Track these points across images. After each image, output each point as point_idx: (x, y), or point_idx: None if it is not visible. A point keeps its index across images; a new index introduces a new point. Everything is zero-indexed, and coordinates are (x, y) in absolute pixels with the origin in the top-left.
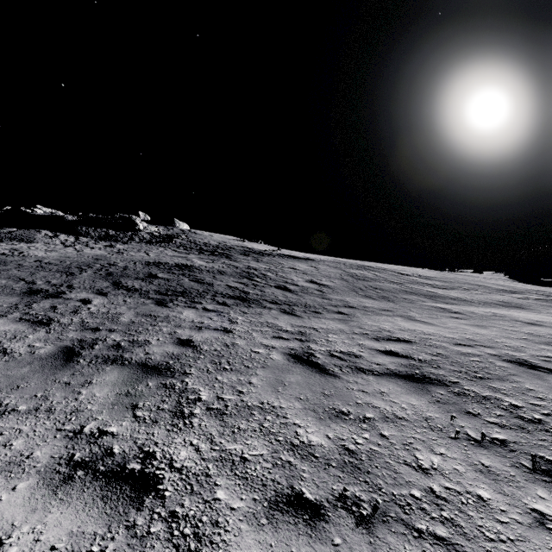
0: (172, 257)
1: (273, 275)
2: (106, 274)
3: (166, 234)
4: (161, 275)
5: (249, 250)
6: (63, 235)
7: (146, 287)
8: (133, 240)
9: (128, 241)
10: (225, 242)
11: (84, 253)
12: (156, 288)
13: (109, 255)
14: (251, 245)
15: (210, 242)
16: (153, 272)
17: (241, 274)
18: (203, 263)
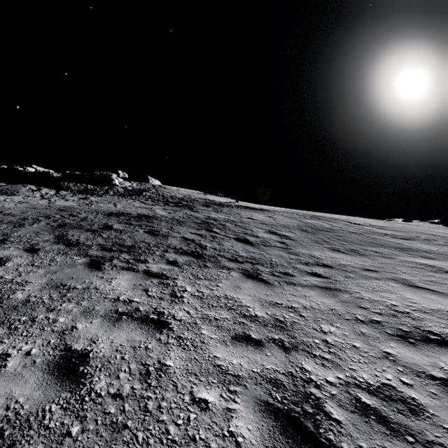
0: (137, 208)
1: (232, 225)
2: (58, 225)
3: (138, 188)
4: (116, 226)
5: (210, 202)
6: (46, 189)
7: (91, 241)
8: (107, 193)
9: (103, 194)
10: (190, 195)
11: (54, 204)
12: (102, 242)
13: (76, 206)
14: (212, 198)
15: (177, 195)
16: (110, 222)
17: (200, 225)
18: (165, 214)
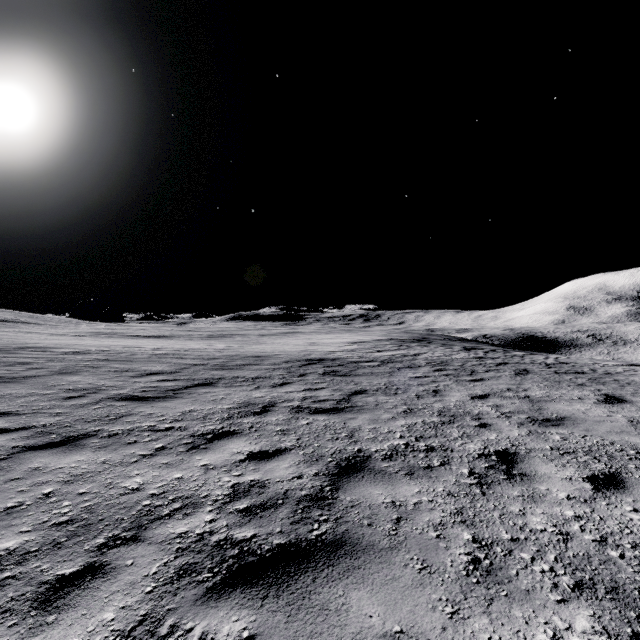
0: None
1: None
2: None
3: None
4: None
5: None
6: None
7: None
8: None
9: None
10: None
11: None
12: None
13: None
14: None
15: None
16: None
17: None
18: None
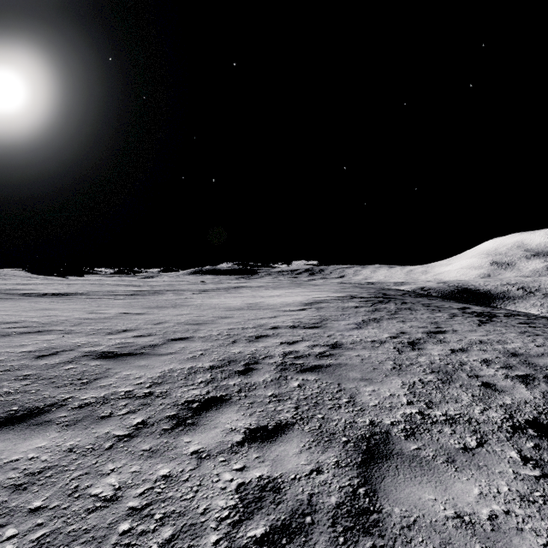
0: None
1: None
2: None
3: None
4: None
5: None
6: None
7: None
8: None
9: None
10: None
11: None
12: None
13: None
14: None
15: None
16: None
17: None
18: None
